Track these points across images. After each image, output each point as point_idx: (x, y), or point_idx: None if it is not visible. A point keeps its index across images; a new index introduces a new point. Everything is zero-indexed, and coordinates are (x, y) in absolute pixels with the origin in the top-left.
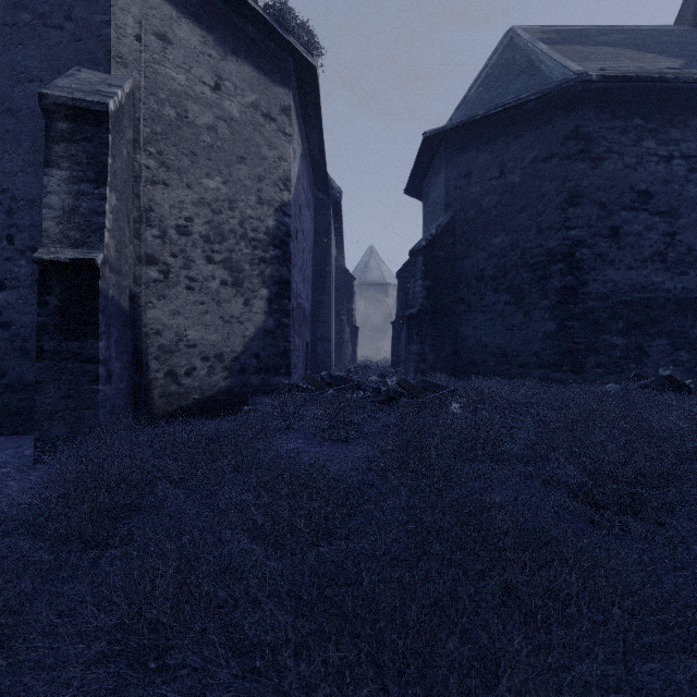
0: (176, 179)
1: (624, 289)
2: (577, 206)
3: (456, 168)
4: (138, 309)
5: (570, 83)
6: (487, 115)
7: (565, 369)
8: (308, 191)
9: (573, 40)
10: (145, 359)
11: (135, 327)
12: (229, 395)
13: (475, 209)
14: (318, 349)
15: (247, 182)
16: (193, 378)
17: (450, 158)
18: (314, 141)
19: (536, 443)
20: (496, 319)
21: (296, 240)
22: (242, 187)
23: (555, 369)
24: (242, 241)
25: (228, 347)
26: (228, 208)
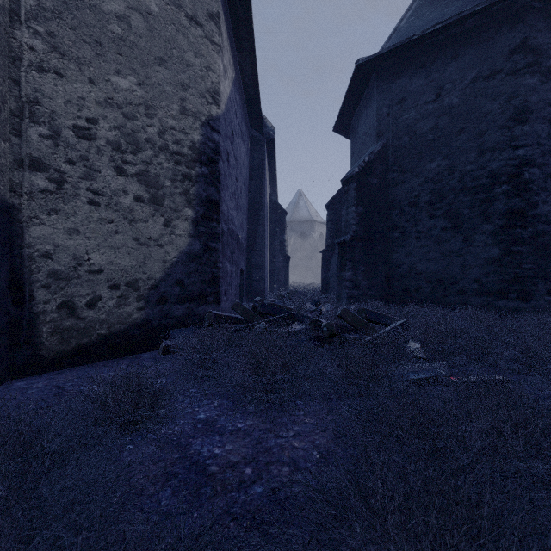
0: (75, 70)
1: None
2: (526, 123)
3: (389, 95)
4: (18, 225)
5: None
6: (424, 35)
7: (511, 297)
8: (243, 124)
9: None
10: (28, 288)
11: (13, 247)
12: (145, 328)
13: (409, 135)
14: (253, 275)
15: (168, 88)
16: (97, 310)
17: (382, 86)
18: (247, 70)
19: None
20: (431, 245)
21: (228, 162)
22: (162, 93)
23: (500, 297)
24: (162, 153)
25: (144, 274)
26: (144, 114)
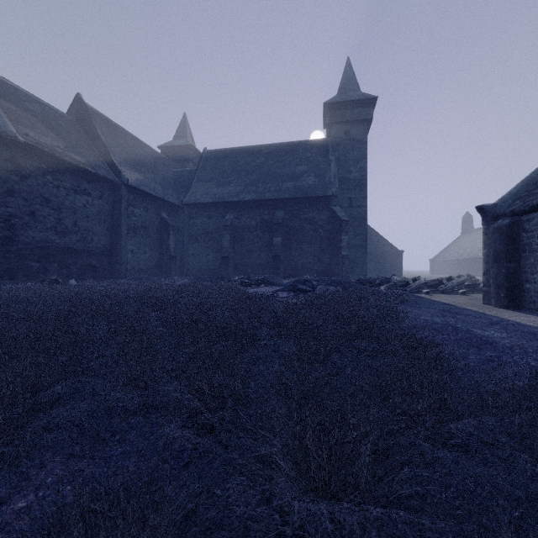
0: None
1: (38, 240)
2: (13, 197)
3: None
4: None
5: (9, 137)
6: None
7: (6, 278)
8: None
9: (11, 98)
10: None
11: None
12: None
13: None
14: None
15: None
16: None
17: None
18: None
19: None
20: None
21: None
22: None
23: None
24: None
25: None
26: None
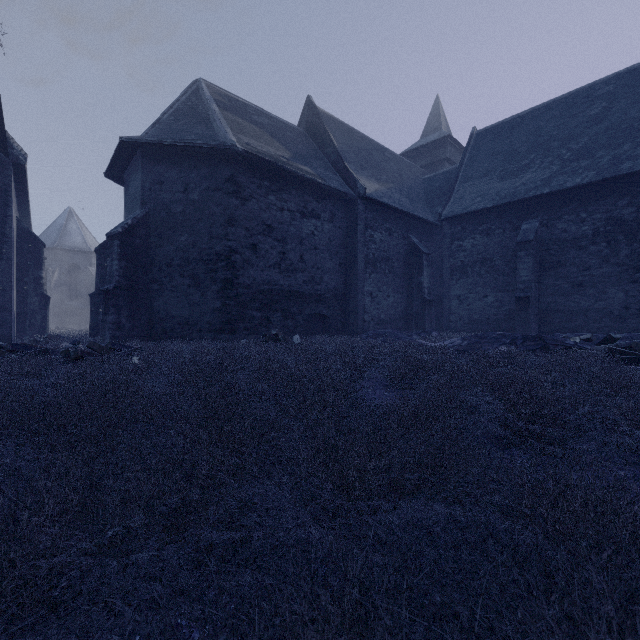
0: None
1: (260, 282)
2: (233, 227)
3: (151, 174)
4: None
5: (227, 147)
6: (174, 144)
7: (226, 332)
8: None
9: (238, 112)
10: None
11: None
12: None
13: (166, 211)
14: None
15: None
16: None
17: (146, 164)
18: None
19: (173, 370)
20: (182, 297)
21: None
22: None
23: (221, 333)
24: None
25: None
26: None
